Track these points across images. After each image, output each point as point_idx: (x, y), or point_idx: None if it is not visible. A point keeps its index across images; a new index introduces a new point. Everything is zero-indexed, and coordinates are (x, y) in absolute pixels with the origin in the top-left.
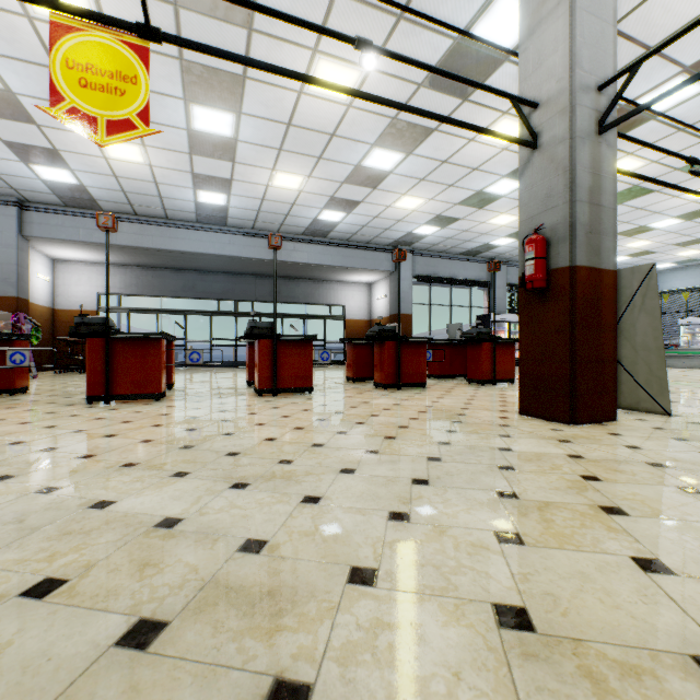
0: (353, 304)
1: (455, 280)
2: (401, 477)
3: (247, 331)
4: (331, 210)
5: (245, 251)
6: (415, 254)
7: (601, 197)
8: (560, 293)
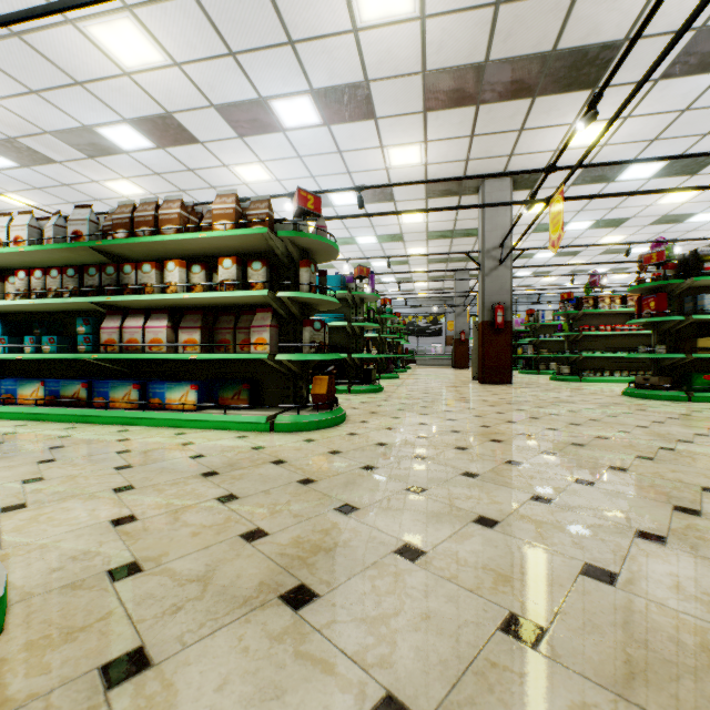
0: None
1: None
2: None
3: None
4: None
5: None
6: None
7: None
8: None
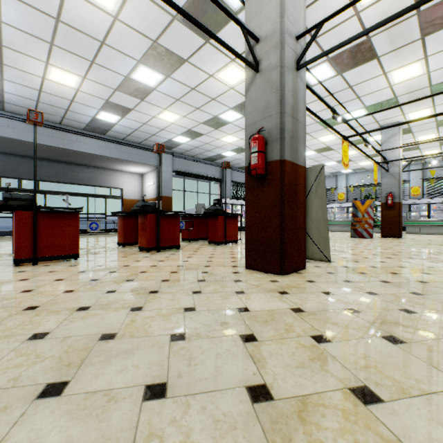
0: (129, 188)
1: (200, 176)
2: (132, 386)
3: (0, 202)
4: (108, 112)
5: (26, 135)
6: (174, 156)
7: (298, 114)
8: (274, 179)
